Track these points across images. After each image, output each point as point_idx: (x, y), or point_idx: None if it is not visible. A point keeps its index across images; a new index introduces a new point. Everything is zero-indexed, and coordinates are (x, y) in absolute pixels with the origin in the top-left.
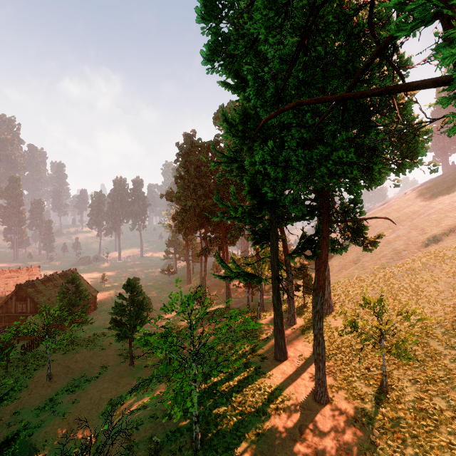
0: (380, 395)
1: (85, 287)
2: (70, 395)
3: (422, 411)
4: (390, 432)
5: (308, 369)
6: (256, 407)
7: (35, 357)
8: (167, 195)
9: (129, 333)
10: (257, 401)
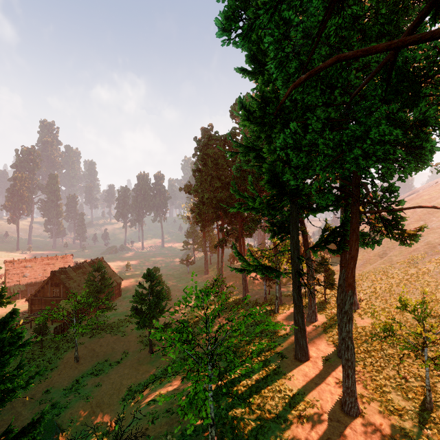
0: (423, 412)
1: (110, 275)
2: (94, 378)
3: None
4: None
5: (333, 373)
6: (276, 412)
7: (65, 339)
8: (186, 188)
9: (148, 322)
10: (277, 405)
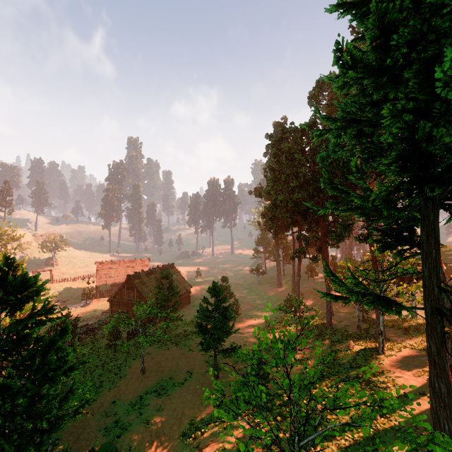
0: None
1: (180, 281)
2: (156, 398)
3: None
4: None
5: None
6: None
7: (136, 345)
8: (256, 191)
9: (212, 344)
10: None
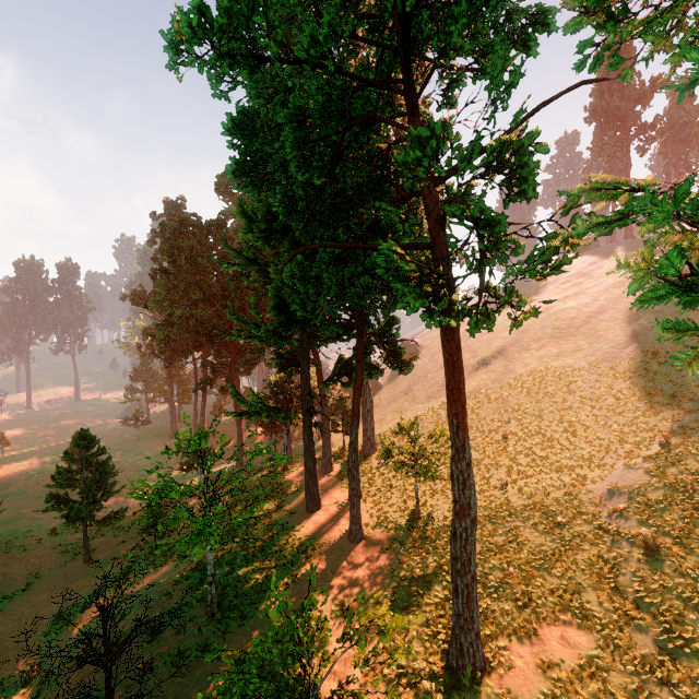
0: (413, 522)
1: None
2: None
3: (446, 527)
4: (417, 550)
5: (345, 514)
6: (283, 560)
7: None
8: (135, 296)
9: (86, 512)
10: (285, 555)
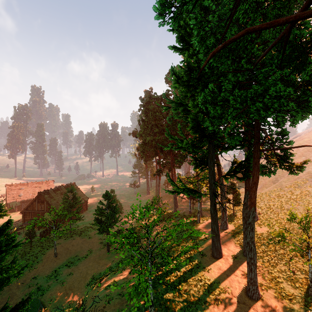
0: (307, 297)
1: (80, 195)
2: (67, 269)
3: None
4: None
5: (240, 267)
6: (198, 295)
7: (48, 240)
8: (133, 133)
9: (106, 229)
10: (199, 291)
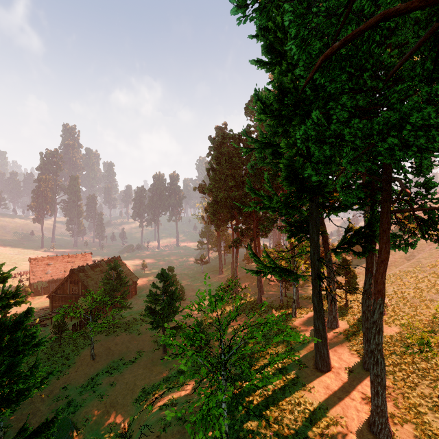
0: None
1: (127, 273)
2: (109, 377)
3: None
4: None
5: (359, 387)
6: (295, 427)
7: (83, 336)
8: (200, 188)
9: (162, 323)
10: (296, 420)
